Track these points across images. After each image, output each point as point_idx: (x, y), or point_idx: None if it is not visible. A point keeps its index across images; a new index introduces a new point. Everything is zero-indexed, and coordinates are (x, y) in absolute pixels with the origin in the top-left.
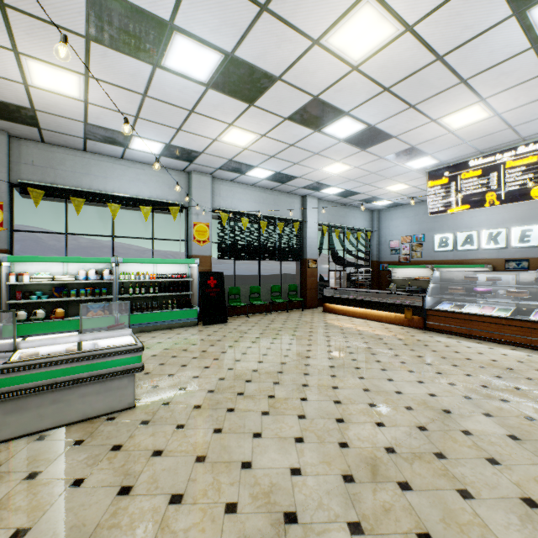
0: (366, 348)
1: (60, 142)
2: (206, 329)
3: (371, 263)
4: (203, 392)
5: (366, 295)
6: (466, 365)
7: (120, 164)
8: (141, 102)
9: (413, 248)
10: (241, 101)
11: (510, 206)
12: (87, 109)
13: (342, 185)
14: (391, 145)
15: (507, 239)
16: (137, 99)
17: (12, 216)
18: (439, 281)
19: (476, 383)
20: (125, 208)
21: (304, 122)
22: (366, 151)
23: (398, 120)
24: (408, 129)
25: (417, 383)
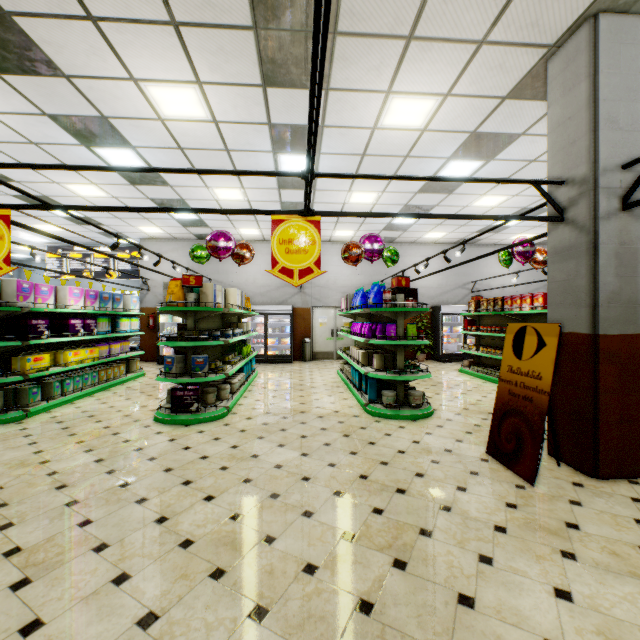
0: None
1: None
2: None
3: None
4: None
5: None
6: None
7: None
8: None
9: None
10: None
11: None
12: None
13: None
14: None
15: None
16: None
17: None
18: None
19: None
20: None
21: None
22: None
23: None
24: None
25: None
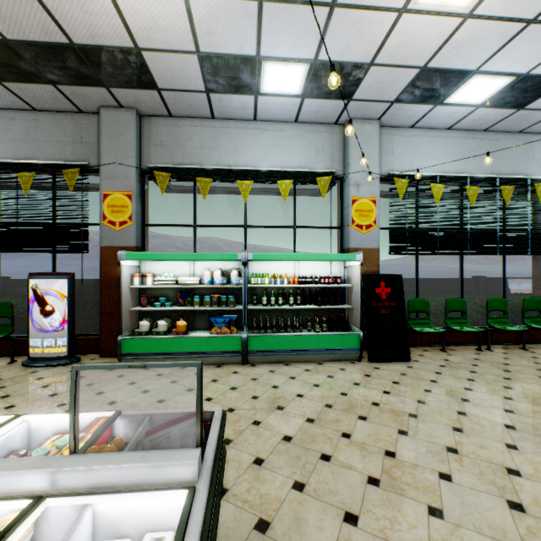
0: None
1: (186, 110)
2: (376, 374)
3: None
4: None
5: None
6: None
7: (253, 128)
8: None
9: None
10: None
11: None
12: (191, 14)
13: None
14: None
15: None
16: None
17: (143, 208)
18: None
19: None
20: (263, 192)
21: None
22: None
23: None
24: None
25: None
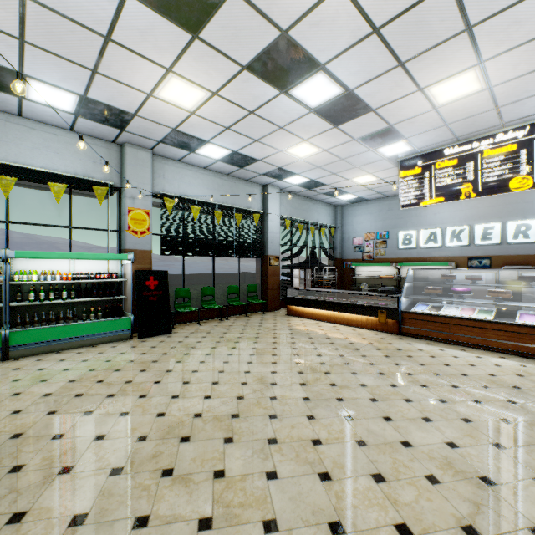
0: (344, 364)
1: None
2: (141, 344)
3: (334, 261)
4: (101, 474)
5: (330, 294)
6: (467, 384)
7: (18, 123)
8: (21, 9)
9: (377, 245)
10: (180, 27)
11: (473, 203)
12: None
13: (307, 173)
14: (367, 121)
15: (469, 236)
16: (12, 2)
17: None
18: (412, 280)
19: (494, 416)
20: (33, 186)
21: (268, 76)
22: (338, 129)
23: (382, 85)
24: (389, 100)
25: (424, 423)
